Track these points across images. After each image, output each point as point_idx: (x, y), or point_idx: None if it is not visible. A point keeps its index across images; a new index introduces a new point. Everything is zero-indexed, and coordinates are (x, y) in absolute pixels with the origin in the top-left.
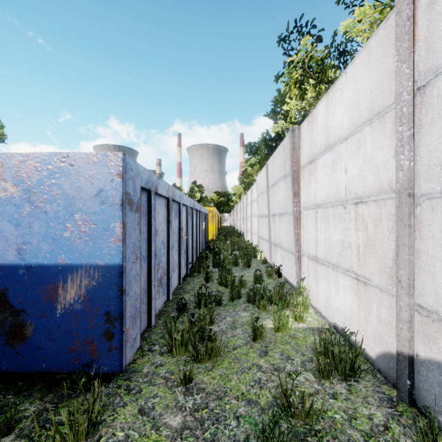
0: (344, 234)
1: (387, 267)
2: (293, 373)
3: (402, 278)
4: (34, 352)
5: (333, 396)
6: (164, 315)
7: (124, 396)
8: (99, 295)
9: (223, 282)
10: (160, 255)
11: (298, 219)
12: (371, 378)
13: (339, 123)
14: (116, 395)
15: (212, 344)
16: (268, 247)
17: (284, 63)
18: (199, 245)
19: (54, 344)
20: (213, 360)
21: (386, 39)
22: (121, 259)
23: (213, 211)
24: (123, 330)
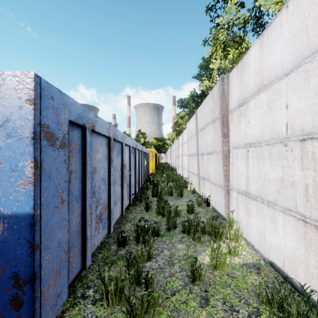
0: (284, 172)
1: None
2: None
3: None
4: None
5: None
6: (105, 247)
7: None
8: (5, 253)
9: (160, 211)
10: (99, 192)
11: (226, 157)
12: None
13: (277, 61)
14: None
15: (148, 297)
16: (197, 180)
17: (211, 30)
18: (141, 178)
19: None
20: (149, 314)
21: None
22: (32, 207)
23: (152, 151)
24: (35, 296)
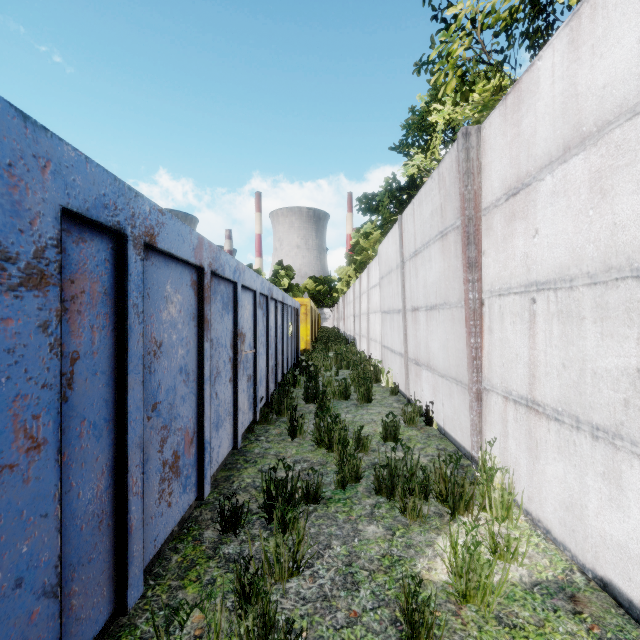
0: None
1: None
2: None
3: None
4: None
5: None
6: (190, 534)
7: None
8: None
9: (323, 439)
10: (173, 401)
11: (476, 316)
12: None
13: (624, 68)
14: None
15: None
16: (403, 366)
17: (433, 39)
18: (281, 362)
19: None
20: None
21: None
22: None
23: (306, 305)
24: None
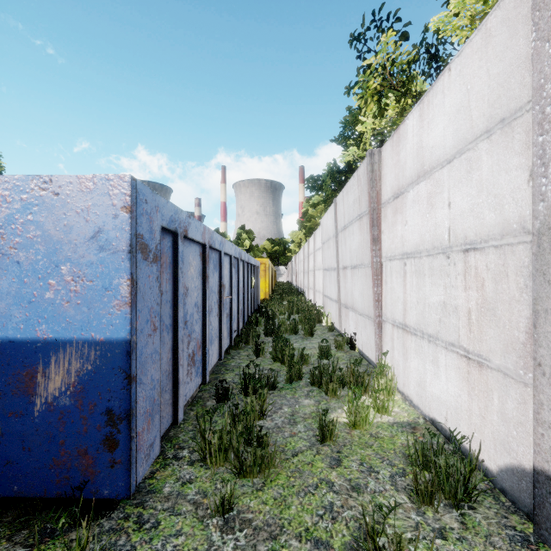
0: (446, 294)
1: (517, 343)
2: (379, 495)
3: (545, 361)
4: (2, 468)
5: (441, 534)
6: (198, 403)
7: (133, 533)
8: (97, 385)
9: (278, 356)
10: (192, 322)
11: (378, 273)
12: (493, 503)
13: (439, 141)
14: (121, 532)
15: (262, 451)
16: (337, 309)
17: (358, 70)
18: (247, 307)
19: (30, 456)
20: (263, 473)
21: (515, 12)
22: (129, 331)
23: (265, 263)
24: (131, 436)
